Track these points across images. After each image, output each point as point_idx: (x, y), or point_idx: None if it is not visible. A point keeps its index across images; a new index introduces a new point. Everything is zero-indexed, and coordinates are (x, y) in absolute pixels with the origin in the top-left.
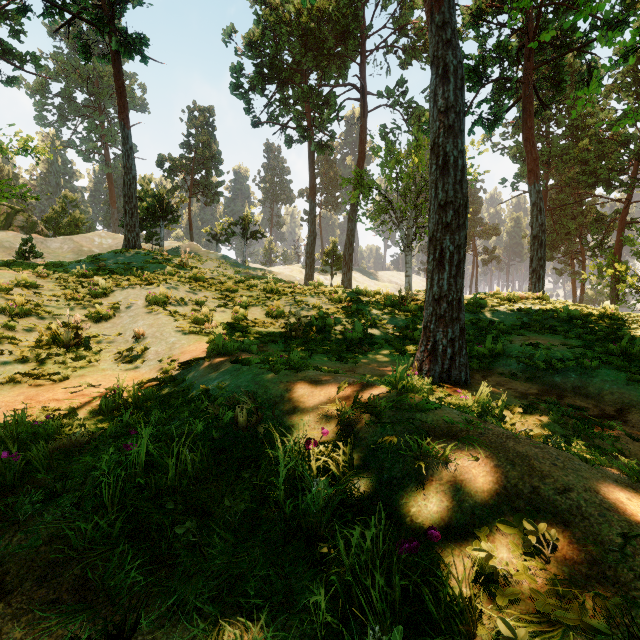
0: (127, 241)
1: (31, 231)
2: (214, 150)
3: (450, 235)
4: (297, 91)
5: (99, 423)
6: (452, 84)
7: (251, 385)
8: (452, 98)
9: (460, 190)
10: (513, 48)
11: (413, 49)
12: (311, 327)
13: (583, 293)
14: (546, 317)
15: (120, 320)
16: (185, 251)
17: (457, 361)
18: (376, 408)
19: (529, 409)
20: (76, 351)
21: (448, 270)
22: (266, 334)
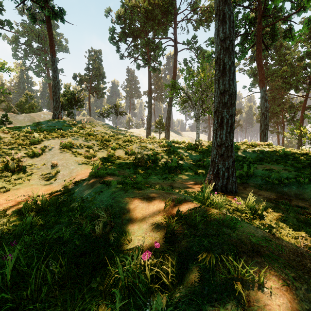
0: (54, 115)
1: (9, 111)
2: (101, 71)
3: (226, 109)
4: (142, 41)
5: (17, 221)
6: (228, 24)
7: (109, 200)
8: (228, 32)
9: (232, 84)
10: (252, 17)
11: (200, 20)
12: (149, 160)
13: (283, 142)
14: (272, 154)
15: (45, 156)
16: (86, 121)
17: (230, 180)
18: (193, 222)
19: (275, 209)
20: (18, 174)
21: (225, 129)
22: (125, 164)
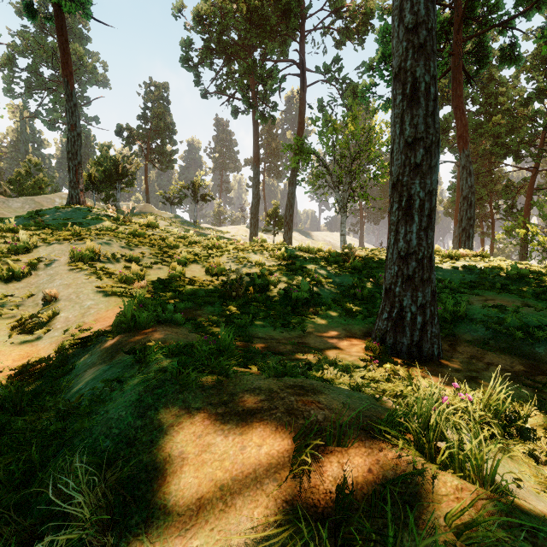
0: (71, 197)
1: None
2: (168, 121)
3: (420, 178)
4: (242, 65)
5: None
6: None
7: (130, 418)
8: (423, 12)
9: (432, 124)
10: (445, 20)
11: (347, 30)
12: (253, 285)
13: (492, 251)
14: (492, 274)
15: (36, 279)
16: (140, 211)
17: (429, 332)
18: None
19: (540, 403)
20: None
21: (418, 221)
22: (203, 294)
